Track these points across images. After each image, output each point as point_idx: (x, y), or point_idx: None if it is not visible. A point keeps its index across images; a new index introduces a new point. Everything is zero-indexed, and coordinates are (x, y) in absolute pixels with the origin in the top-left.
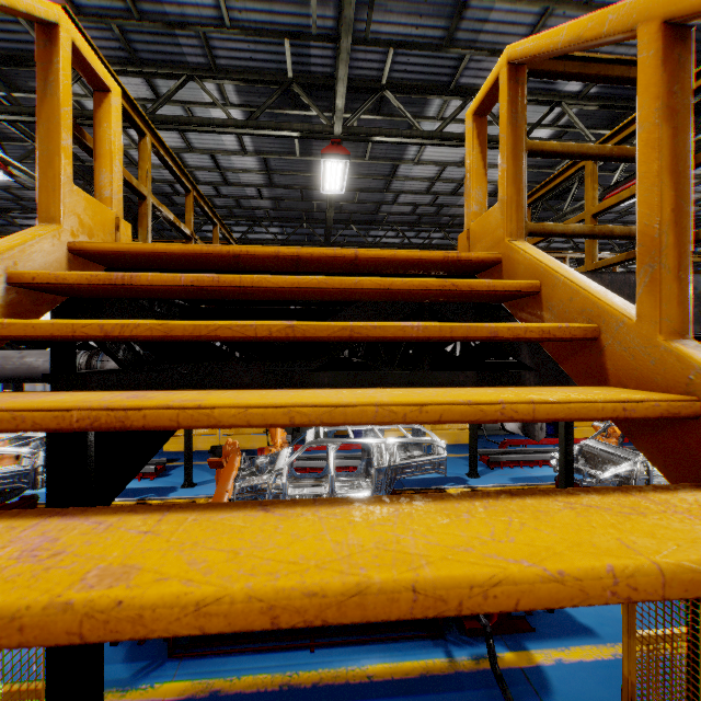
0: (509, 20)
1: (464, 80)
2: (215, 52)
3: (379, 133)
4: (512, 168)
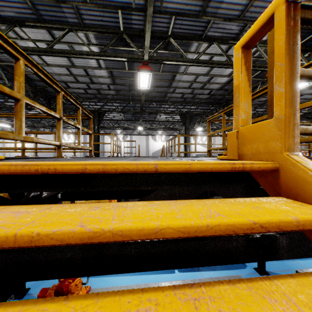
0: (234, 2)
1: (209, 33)
2: (82, 16)
3: (167, 59)
4: (289, 91)
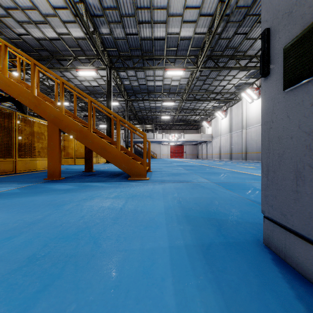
0: None
1: None
2: None
3: None
4: (1, 57)
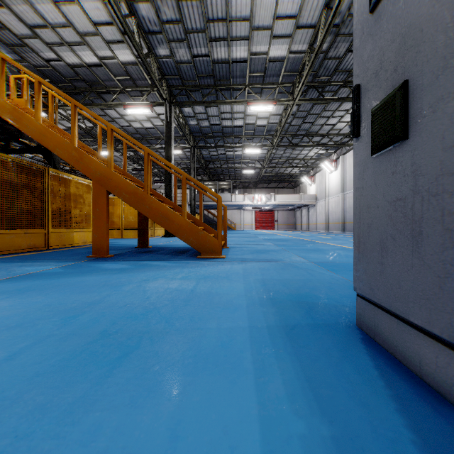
0: None
1: None
2: None
3: None
4: (28, 95)
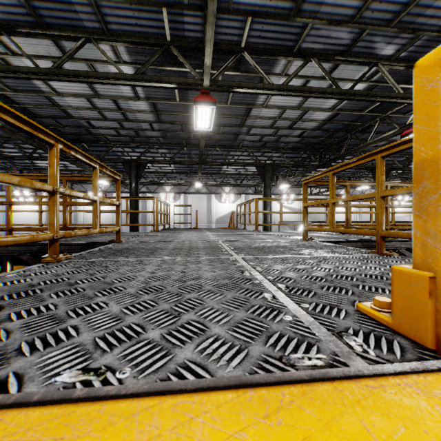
0: None
1: (305, 45)
2: (106, 18)
3: (239, 85)
4: None
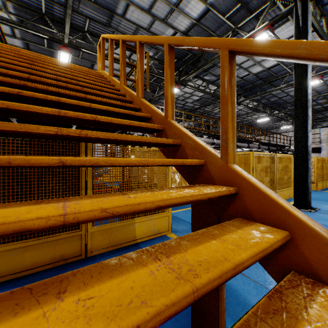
0: (127, 26)
1: None
2: None
3: (84, 48)
4: (102, 57)
